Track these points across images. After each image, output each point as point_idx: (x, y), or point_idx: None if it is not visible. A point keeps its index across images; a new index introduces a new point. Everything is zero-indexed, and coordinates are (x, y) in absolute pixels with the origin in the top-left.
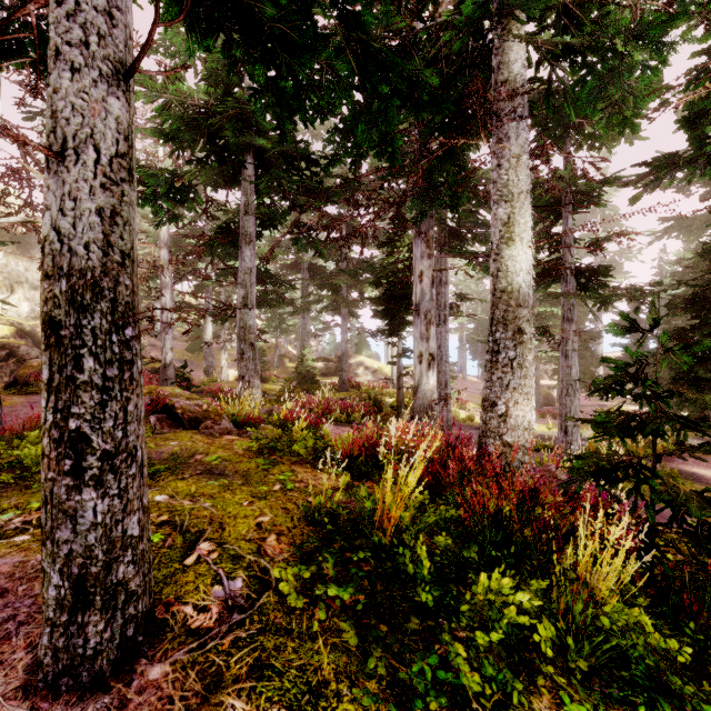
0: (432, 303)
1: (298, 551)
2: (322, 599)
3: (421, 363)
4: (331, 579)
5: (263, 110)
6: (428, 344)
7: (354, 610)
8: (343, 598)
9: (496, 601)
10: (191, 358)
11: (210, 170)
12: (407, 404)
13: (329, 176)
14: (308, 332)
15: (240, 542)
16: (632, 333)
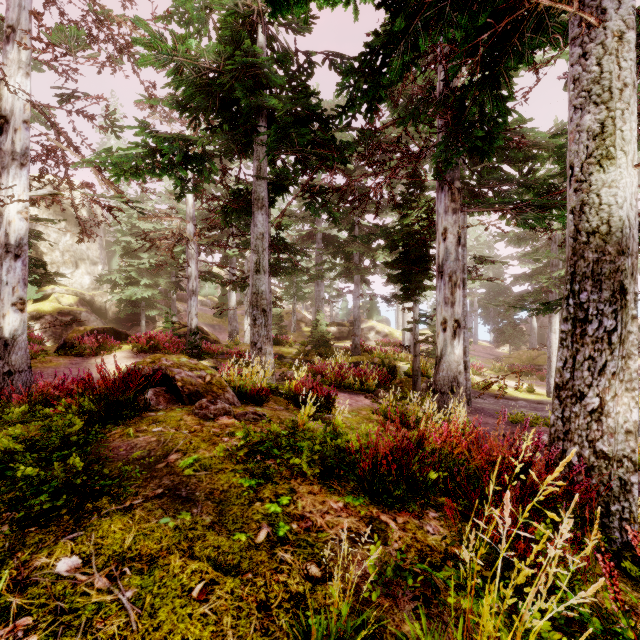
0: (458, 264)
1: None
2: None
3: (445, 331)
4: None
5: None
6: (453, 310)
7: None
8: None
9: None
10: (219, 322)
11: (222, 134)
12: (422, 372)
13: (342, 129)
14: (322, 299)
15: None
16: None
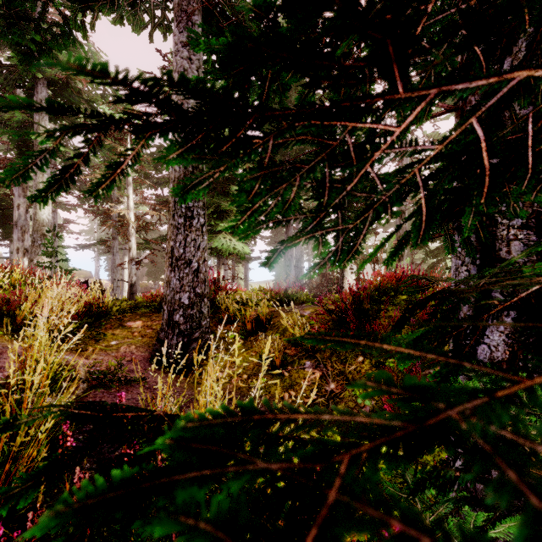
0: (27, 222)
1: None
2: None
3: (18, 253)
4: None
5: None
6: (23, 243)
7: None
8: None
9: None
10: None
11: None
12: None
13: None
14: None
15: None
16: None
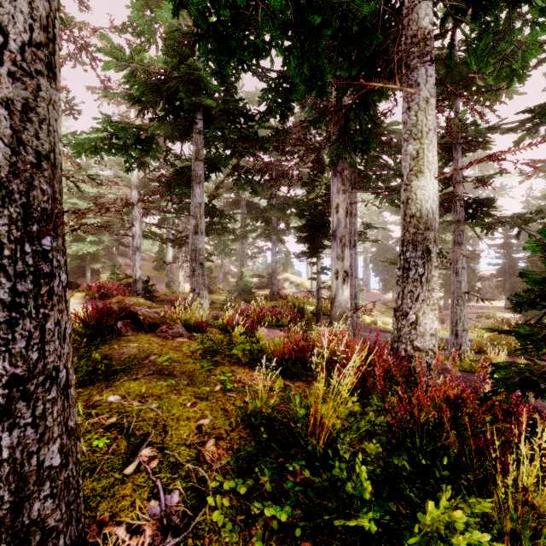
0: (346, 230)
1: (235, 462)
2: (259, 515)
3: (337, 279)
4: (267, 490)
5: (206, 55)
6: (343, 263)
7: (293, 537)
8: (281, 519)
9: (445, 532)
10: (157, 274)
11: (168, 125)
12: (324, 312)
13: (262, 127)
14: (246, 255)
15: (180, 448)
16: (505, 255)
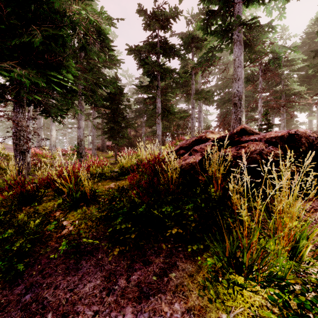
0: None
1: None
2: None
3: None
4: None
5: None
6: None
7: None
8: None
9: None
10: None
11: None
12: None
13: None
14: None
15: None
16: None
